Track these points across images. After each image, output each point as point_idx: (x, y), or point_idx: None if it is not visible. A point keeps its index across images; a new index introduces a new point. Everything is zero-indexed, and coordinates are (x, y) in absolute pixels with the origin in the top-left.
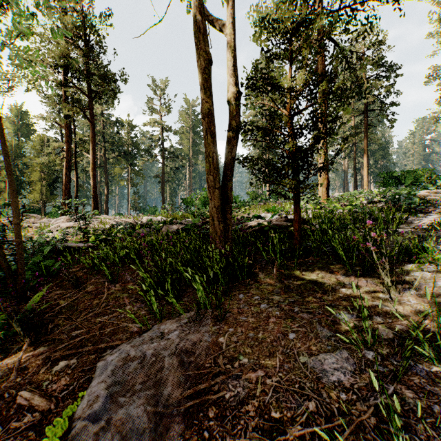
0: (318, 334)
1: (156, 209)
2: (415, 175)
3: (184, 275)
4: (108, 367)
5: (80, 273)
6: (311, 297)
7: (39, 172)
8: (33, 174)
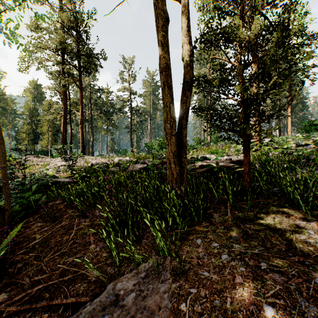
0: (304, 313)
1: (127, 151)
2: None
3: (144, 215)
4: None
5: (61, 205)
6: (276, 249)
7: (47, 126)
8: (43, 127)
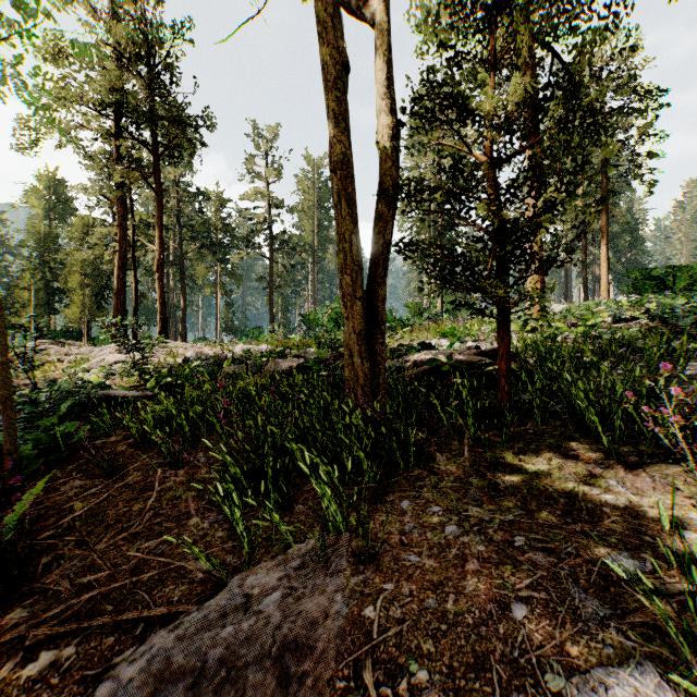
0: (577, 610)
1: (261, 332)
2: (690, 273)
3: (298, 459)
4: (120, 696)
5: (122, 445)
6: (546, 512)
7: (80, 274)
8: (71, 278)
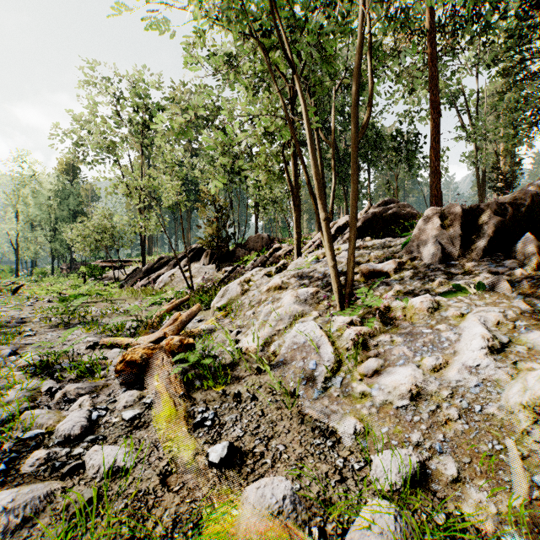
0: None
1: None
2: None
3: None
4: None
5: None
6: None
7: None
8: None
